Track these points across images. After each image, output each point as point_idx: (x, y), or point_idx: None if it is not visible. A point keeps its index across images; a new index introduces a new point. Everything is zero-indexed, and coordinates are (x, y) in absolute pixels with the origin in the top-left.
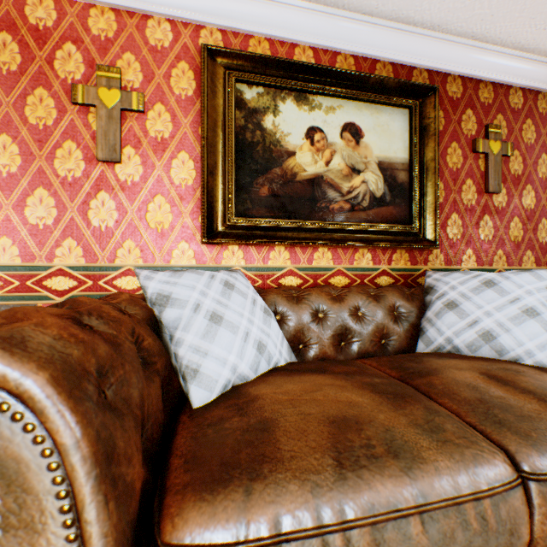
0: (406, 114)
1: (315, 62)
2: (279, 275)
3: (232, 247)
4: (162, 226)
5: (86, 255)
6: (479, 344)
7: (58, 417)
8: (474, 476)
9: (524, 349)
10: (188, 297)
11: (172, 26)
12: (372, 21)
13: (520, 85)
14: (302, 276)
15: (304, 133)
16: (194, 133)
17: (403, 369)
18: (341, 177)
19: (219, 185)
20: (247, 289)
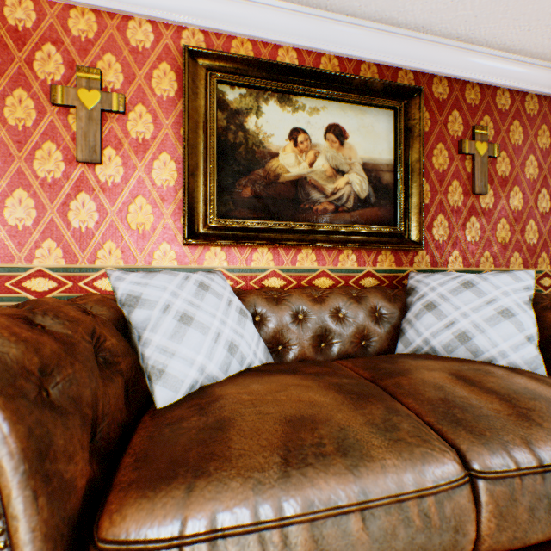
0: (391, 116)
1: (299, 63)
2: (262, 276)
3: (214, 248)
4: (144, 228)
5: (66, 256)
6: (455, 345)
7: None
8: (420, 474)
9: (498, 350)
10: (158, 298)
11: (153, 27)
12: (355, 22)
13: (507, 86)
14: (286, 277)
15: (288, 134)
16: (176, 134)
17: (376, 370)
18: (325, 178)
19: (201, 186)
20: (223, 290)
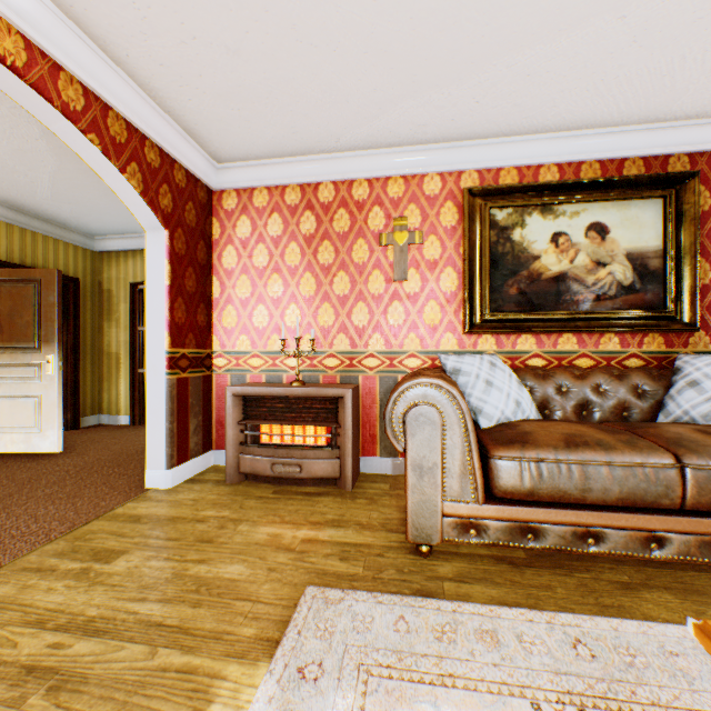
0: (659, 204)
1: (559, 176)
2: (525, 358)
3: (485, 336)
4: (434, 323)
5: (386, 344)
6: None
7: (462, 401)
8: (644, 458)
9: None
10: (471, 370)
11: (440, 177)
12: (617, 131)
13: None
14: (547, 358)
15: (548, 239)
16: (456, 252)
17: (630, 426)
18: (585, 271)
19: (476, 289)
20: (504, 367)
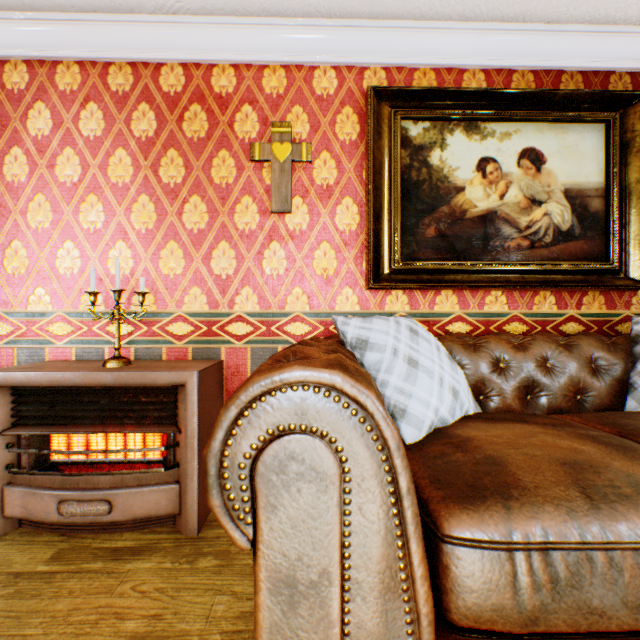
0: (600, 130)
1: (487, 85)
2: (445, 321)
3: (395, 292)
4: (327, 273)
5: (260, 302)
6: None
7: (387, 423)
8: None
9: None
10: (384, 342)
11: (336, 72)
12: (558, 29)
13: None
14: (472, 322)
15: (474, 166)
16: (358, 177)
17: (619, 425)
18: (518, 210)
19: (383, 228)
20: (428, 335)
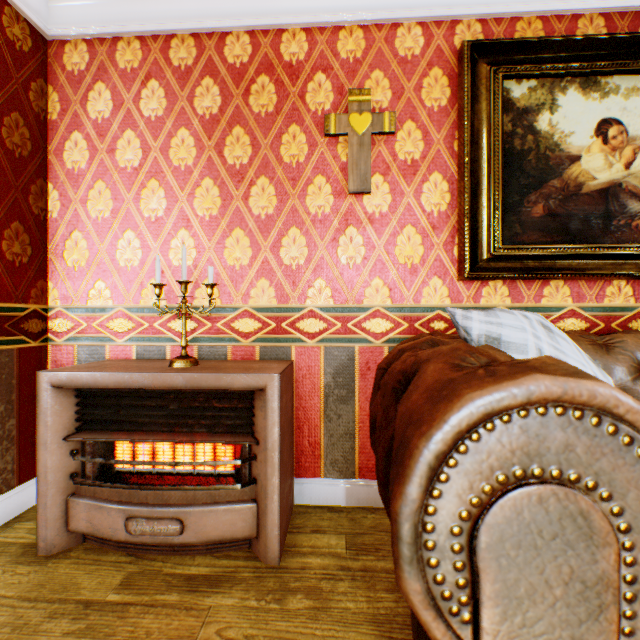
0: None
1: (607, 32)
2: (554, 317)
3: (493, 282)
4: (412, 261)
5: (335, 295)
6: None
7: None
8: None
9: None
10: (523, 341)
11: (422, 29)
12: None
13: None
14: (588, 318)
15: (592, 129)
16: (448, 150)
17: None
18: None
19: (480, 207)
20: (560, 333)
